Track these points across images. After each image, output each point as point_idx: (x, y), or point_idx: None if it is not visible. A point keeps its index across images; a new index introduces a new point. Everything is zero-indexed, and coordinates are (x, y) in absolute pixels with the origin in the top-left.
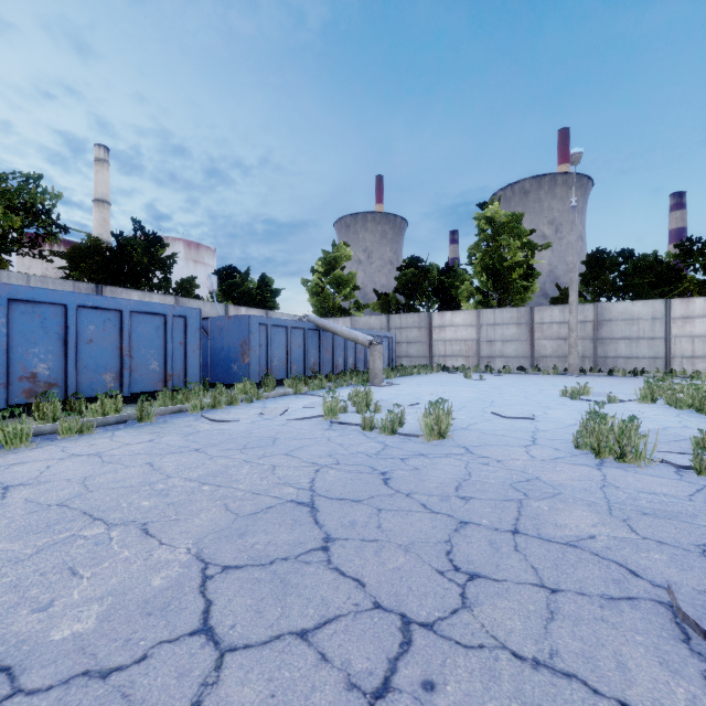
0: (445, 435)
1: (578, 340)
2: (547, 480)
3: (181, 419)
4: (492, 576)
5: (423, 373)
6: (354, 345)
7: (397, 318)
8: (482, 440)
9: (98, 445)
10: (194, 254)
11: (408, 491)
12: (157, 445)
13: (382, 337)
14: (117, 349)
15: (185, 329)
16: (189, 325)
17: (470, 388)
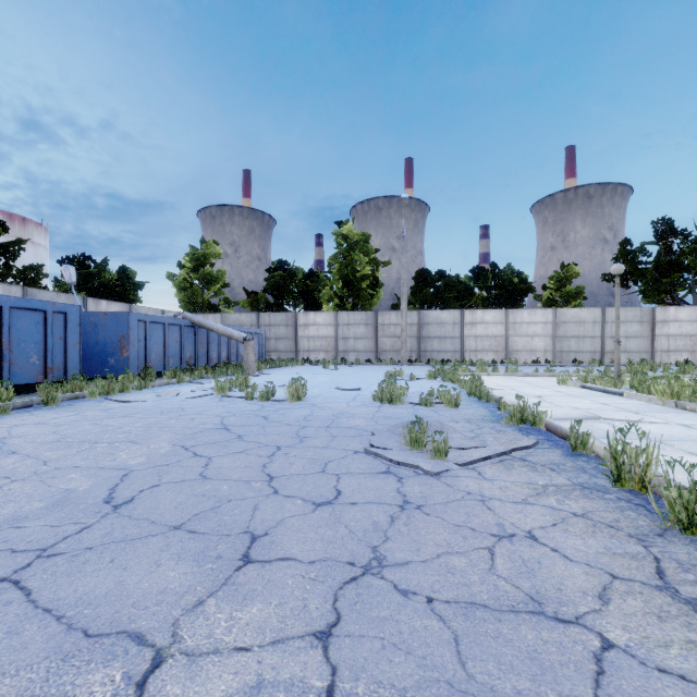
0: (301, 398)
1: (408, 338)
2: (351, 412)
3: (85, 403)
4: (314, 436)
5: (289, 365)
6: (227, 341)
7: (267, 316)
8: (324, 401)
9: (30, 419)
10: (19, 230)
11: (279, 420)
12: (86, 416)
13: (253, 333)
14: None
15: (65, 324)
16: (69, 321)
17: (326, 375)
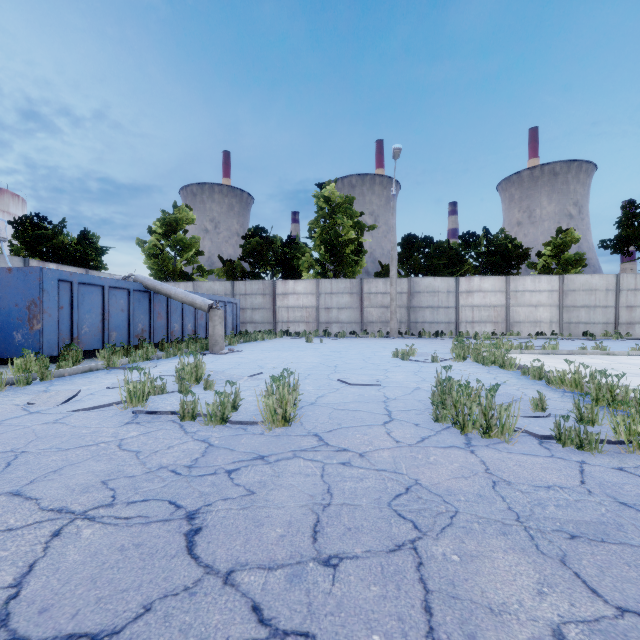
0: (291, 420)
1: (397, 308)
2: (430, 484)
3: None
4: None
5: (267, 338)
6: (194, 310)
7: (242, 284)
8: (335, 420)
9: None
10: None
11: (230, 564)
12: None
13: (225, 302)
14: None
15: None
16: None
17: (313, 353)
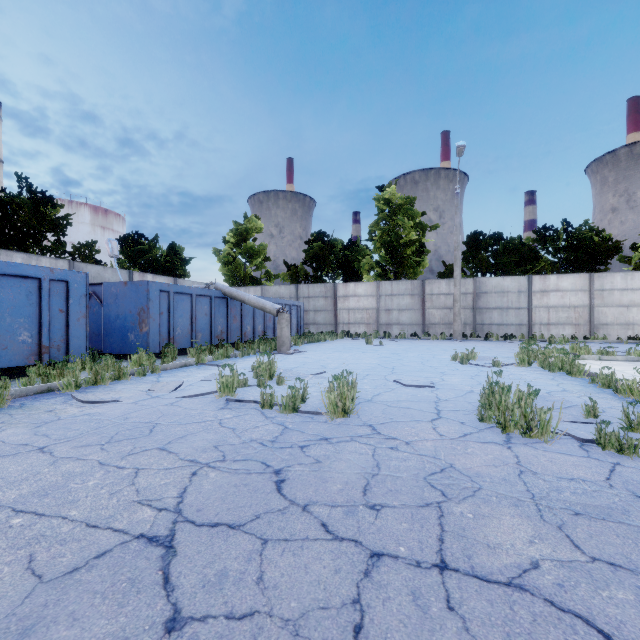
0: (349, 412)
1: (461, 309)
2: (462, 468)
3: (45, 402)
4: None
5: (328, 339)
6: (263, 313)
7: (305, 288)
8: (388, 415)
9: None
10: (102, 220)
11: (306, 501)
12: None
13: (290, 305)
14: None
15: (67, 295)
16: (72, 291)
17: (372, 354)
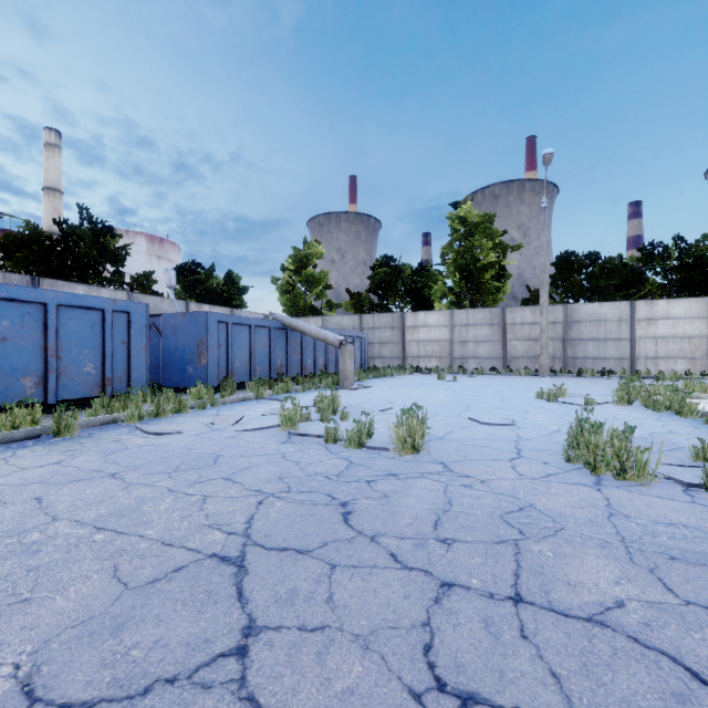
0: (419, 448)
1: (549, 341)
2: (543, 508)
3: (111, 432)
4: (496, 699)
5: (396, 374)
6: (325, 346)
7: (370, 318)
8: (461, 453)
9: None
10: (158, 249)
11: (374, 532)
12: (63, 468)
13: (354, 337)
14: (40, 348)
15: (129, 326)
16: (133, 322)
17: (444, 391)
